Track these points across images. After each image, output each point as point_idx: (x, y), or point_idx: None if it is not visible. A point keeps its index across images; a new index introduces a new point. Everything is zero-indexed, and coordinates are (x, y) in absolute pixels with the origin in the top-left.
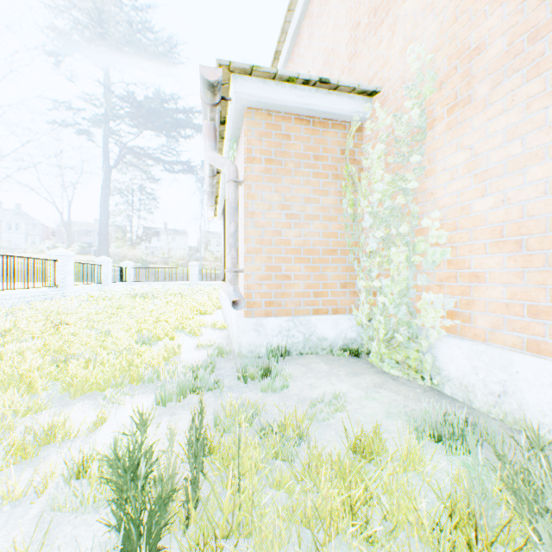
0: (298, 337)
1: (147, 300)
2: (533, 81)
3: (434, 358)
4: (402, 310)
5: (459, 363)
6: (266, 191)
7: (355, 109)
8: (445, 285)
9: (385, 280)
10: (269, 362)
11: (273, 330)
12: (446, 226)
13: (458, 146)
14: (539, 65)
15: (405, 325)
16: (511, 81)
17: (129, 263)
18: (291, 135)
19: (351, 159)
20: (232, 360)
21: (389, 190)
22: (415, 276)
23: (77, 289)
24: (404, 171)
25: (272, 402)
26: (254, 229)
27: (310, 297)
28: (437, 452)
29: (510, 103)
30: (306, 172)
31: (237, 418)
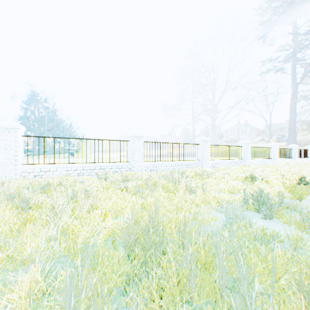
0: None
1: None
2: None
3: None
4: None
5: None
6: None
7: None
8: None
9: None
10: None
11: None
12: None
13: None
14: None
15: None
16: None
17: (309, 147)
18: None
19: None
20: None
21: None
22: None
23: (278, 160)
24: None
25: None
26: None
27: None
28: None
29: None
30: None
31: None
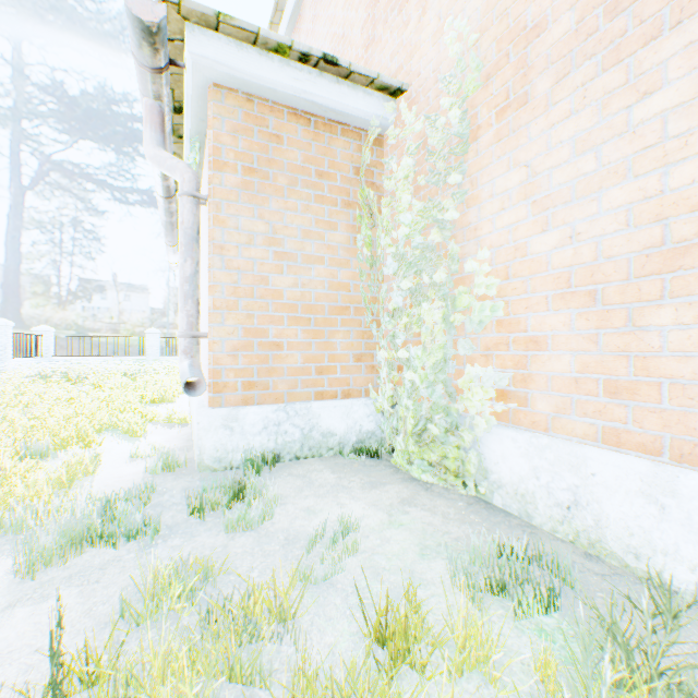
0: (294, 434)
1: (66, 384)
2: (611, 71)
3: (480, 456)
4: (438, 390)
5: (514, 463)
6: (244, 216)
7: (374, 111)
8: (493, 355)
9: (414, 349)
10: (243, 478)
11: (255, 426)
12: (495, 273)
13: (511, 163)
14: (620, 48)
15: (442, 412)
16: (583, 71)
17: (47, 329)
18: (284, 137)
19: (368, 182)
20: (187, 477)
21: (420, 223)
22: (453, 343)
23: None
24: (440, 195)
25: (241, 549)
26: (224, 272)
27: (311, 374)
28: (500, 614)
29: (580, 101)
30: (305, 194)
31: (167, 597)
